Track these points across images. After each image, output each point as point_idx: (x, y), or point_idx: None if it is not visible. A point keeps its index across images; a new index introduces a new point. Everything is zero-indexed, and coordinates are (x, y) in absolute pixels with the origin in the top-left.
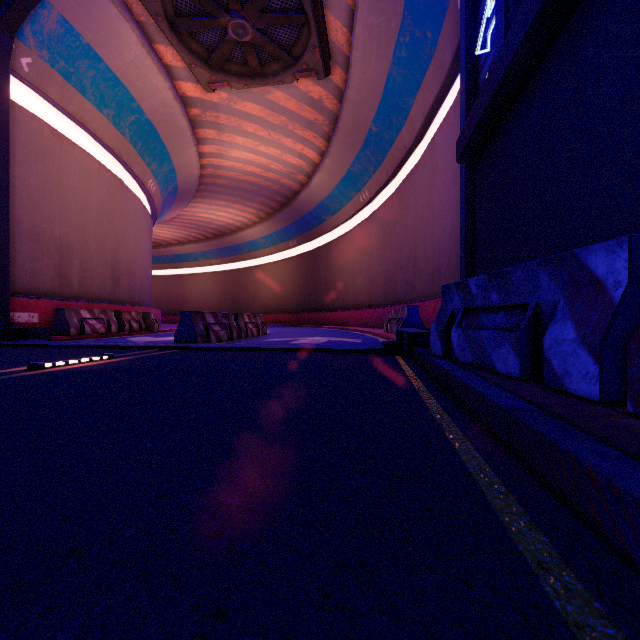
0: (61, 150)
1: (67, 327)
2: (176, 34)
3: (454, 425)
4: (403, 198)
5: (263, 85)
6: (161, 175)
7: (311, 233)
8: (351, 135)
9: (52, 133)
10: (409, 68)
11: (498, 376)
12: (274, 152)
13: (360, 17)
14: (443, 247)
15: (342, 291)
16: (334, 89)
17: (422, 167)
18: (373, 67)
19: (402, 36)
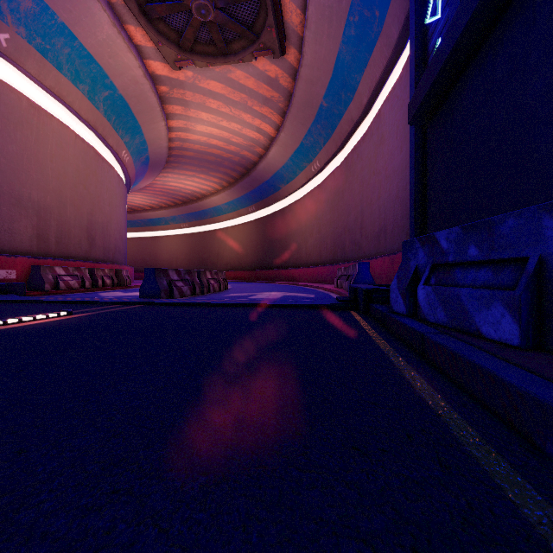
0: (39, 121)
1: (42, 283)
2: (144, 15)
3: (457, 415)
4: (351, 167)
5: (224, 63)
6: (134, 147)
7: (268, 200)
8: (304, 110)
9: (30, 105)
10: (357, 46)
11: (488, 342)
12: (235, 127)
13: None
14: (389, 210)
15: (295, 251)
16: (289, 68)
17: (368, 138)
18: (324, 46)
19: (351, 16)
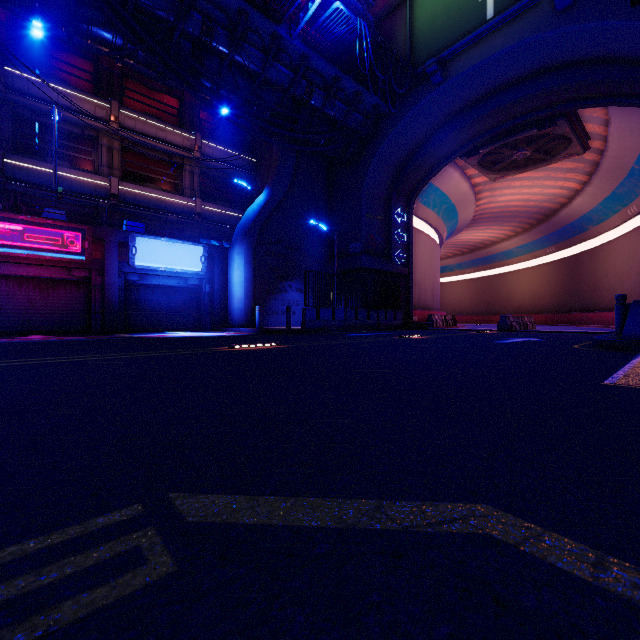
0: (419, 238)
1: (433, 323)
2: (480, 166)
3: None
4: None
5: (533, 169)
6: (449, 227)
7: (571, 240)
8: (613, 172)
9: (417, 231)
10: None
11: None
12: (536, 190)
13: (613, 126)
14: None
15: (608, 293)
16: (594, 150)
17: None
18: (628, 141)
19: None
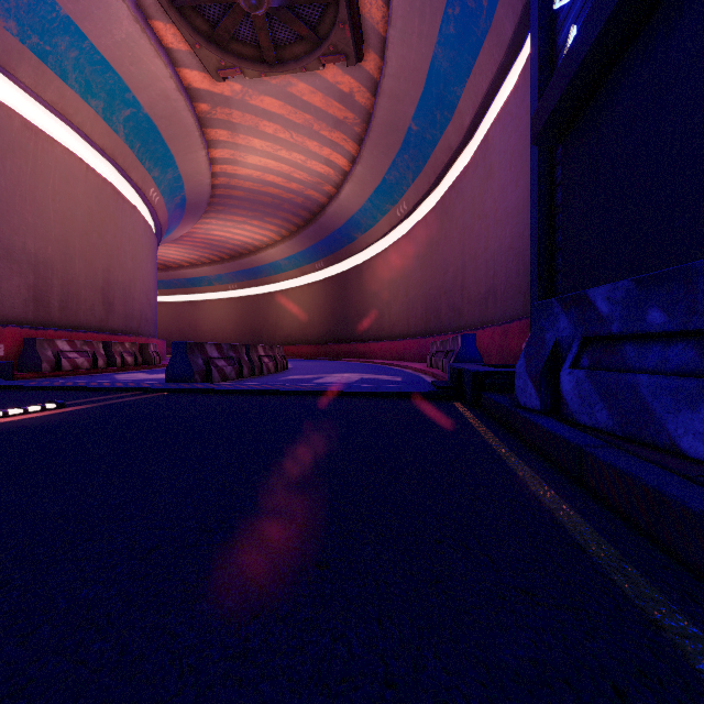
0: (37, 147)
1: (38, 362)
2: (176, 6)
3: (691, 625)
4: (448, 209)
5: (283, 72)
6: (165, 184)
7: (340, 253)
8: (387, 136)
9: (24, 125)
10: (458, 48)
11: (699, 467)
12: (297, 158)
13: None
14: (500, 264)
15: (376, 319)
16: (367, 80)
17: (472, 170)
18: (414, 49)
19: (451, 7)
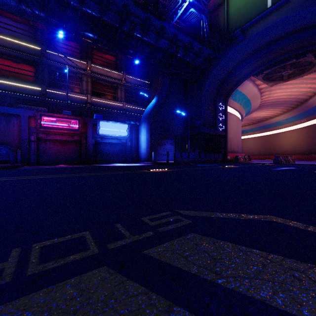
0: (230, 117)
1: (238, 159)
2: (263, 79)
3: None
4: None
5: (293, 79)
6: (246, 110)
7: None
8: None
9: (229, 114)
10: None
11: None
12: (295, 90)
13: None
14: None
15: None
16: None
17: None
18: None
19: None
